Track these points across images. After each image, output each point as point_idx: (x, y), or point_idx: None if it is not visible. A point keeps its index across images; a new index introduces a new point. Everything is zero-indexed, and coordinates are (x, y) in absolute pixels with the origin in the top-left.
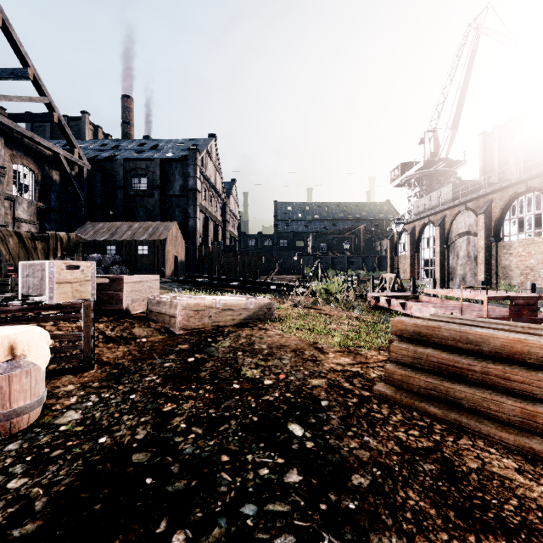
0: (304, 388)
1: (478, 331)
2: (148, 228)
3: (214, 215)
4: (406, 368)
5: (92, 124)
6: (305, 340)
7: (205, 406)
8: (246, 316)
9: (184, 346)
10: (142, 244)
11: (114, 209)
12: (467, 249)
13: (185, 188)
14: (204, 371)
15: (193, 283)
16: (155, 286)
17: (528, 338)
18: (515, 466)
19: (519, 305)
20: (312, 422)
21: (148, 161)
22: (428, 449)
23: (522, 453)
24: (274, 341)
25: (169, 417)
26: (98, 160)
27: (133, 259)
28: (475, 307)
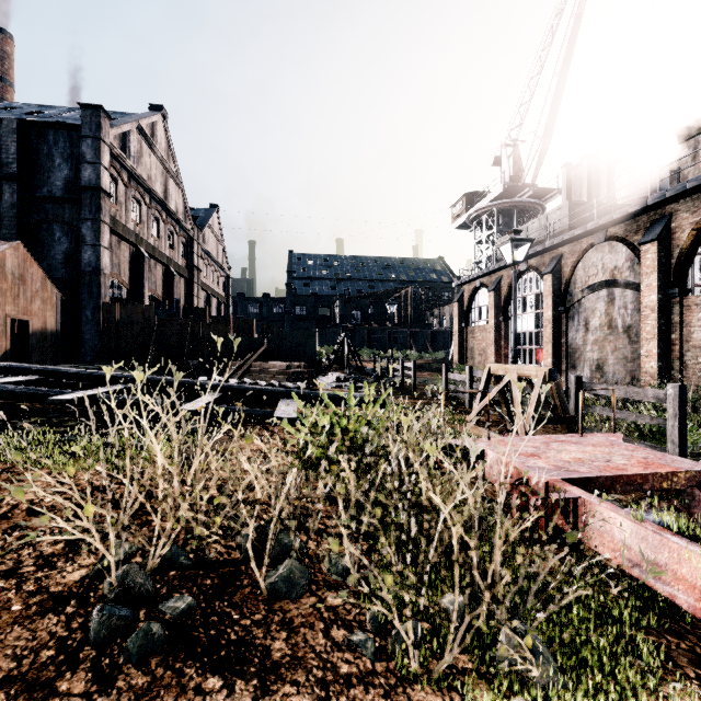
0: None
1: None
2: None
3: (163, 254)
4: None
5: None
6: None
7: None
8: None
9: None
10: None
11: None
12: (609, 314)
13: (76, 186)
14: None
15: None
16: None
17: None
18: None
19: None
20: None
21: None
22: None
23: None
24: None
25: None
26: None
27: None
28: None
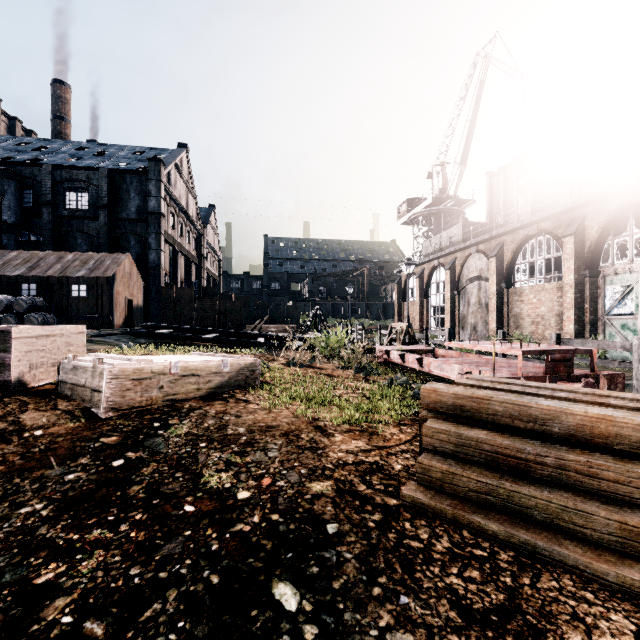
0: (300, 500)
1: (544, 404)
2: (87, 261)
3: (185, 248)
4: (447, 460)
5: (6, 114)
6: (301, 416)
7: (124, 562)
8: (218, 384)
9: (110, 439)
10: (79, 283)
11: (38, 234)
12: (479, 296)
13: (144, 211)
14: (138, 483)
15: (153, 336)
16: (78, 342)
17: (615, 415)
18: (631, 627)
19: (556, 361)
20: (314, 574)
21: (90, 171)
22: (502, 609)
23: (629, 596)
24: (257, 420)
25: (41, 602)
26: (12, 164)
27: (64, 302)
28: (502, 362)
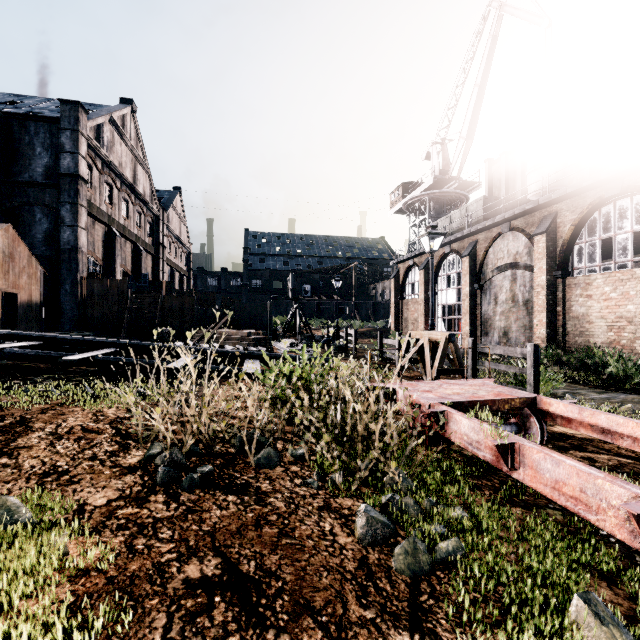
0: None
1: None
2: None
3: (132, 232)
4: None
5: None
6: None
7: None
8: None
9: None
10: None
11: None
12: (512, 290)
13: (55, 172)
14: None
15: None
16: None
17: None
18: None
19: None
20: None
21: None
22: None
23: None
24: None
25: None
26: None
27: None
28: None
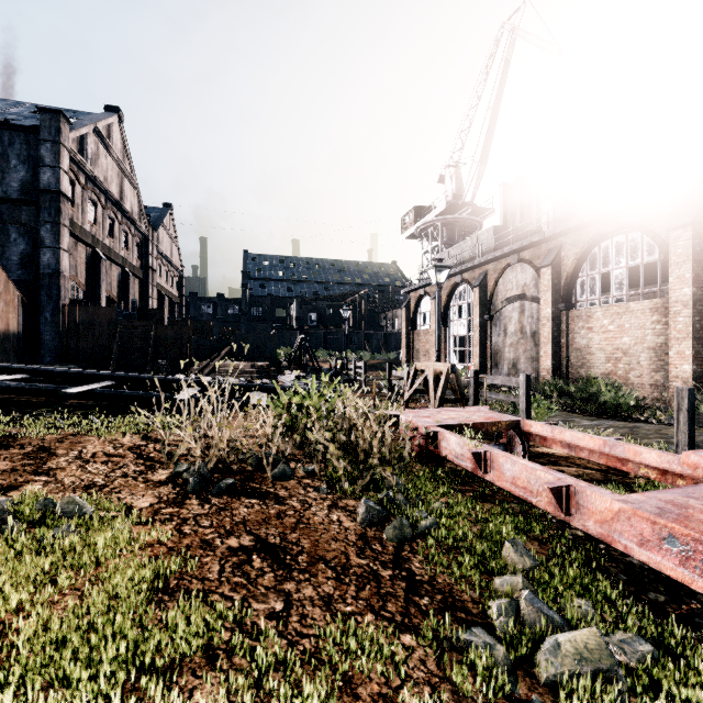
0: None
1: None
2: None
3: (118, 254)
4: None
5: None
6: None
7: None
8: None
9: None
10: None
11: None
12: (521, 322)
13: (33, 188)
14: None
15: None
16: None
17: None
18: None
19: None
20: None
21: None
22: None
23: None
24: None
25: None
26: None
27: None
28: None
